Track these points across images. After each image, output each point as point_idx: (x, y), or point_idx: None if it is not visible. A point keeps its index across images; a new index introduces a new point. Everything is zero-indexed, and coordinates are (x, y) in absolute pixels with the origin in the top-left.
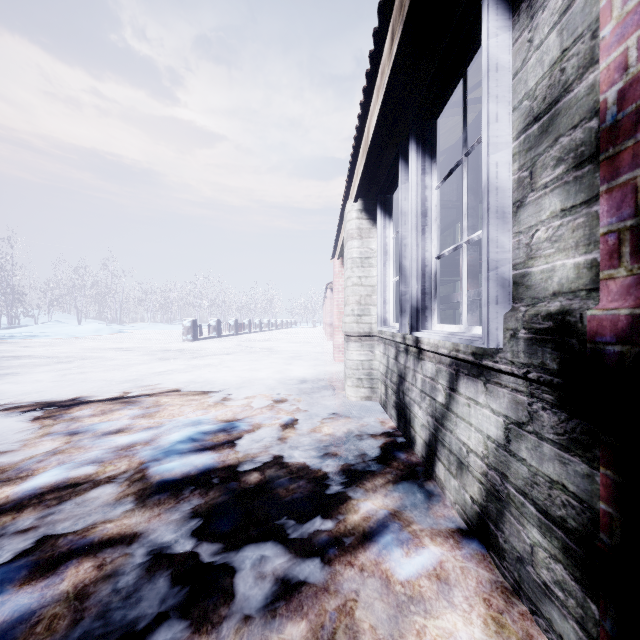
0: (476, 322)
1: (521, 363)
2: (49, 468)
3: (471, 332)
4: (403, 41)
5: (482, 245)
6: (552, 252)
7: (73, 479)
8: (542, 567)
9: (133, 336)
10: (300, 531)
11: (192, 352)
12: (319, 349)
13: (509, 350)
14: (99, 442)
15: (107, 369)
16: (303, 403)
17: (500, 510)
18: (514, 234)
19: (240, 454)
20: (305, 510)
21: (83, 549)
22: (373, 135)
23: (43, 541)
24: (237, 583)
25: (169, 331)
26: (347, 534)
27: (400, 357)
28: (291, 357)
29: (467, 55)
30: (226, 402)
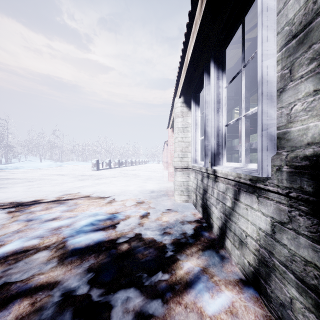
0: (248, 161)
1: (284, 186)
2: (13, 241)
3: (247, 167)
4: (208, 2)
5: (258, 115)
6: (306, 118)
7: (25, 247)
8: (299, 313)
9: (67, 168)
10: (150, 281)
11: (96, 176)
12: (160, 175)
13: (275, 178)
14: (42, 225)
15: (52, 185)
16: (152, 203)
17: (268, 273)
18: (278, 108)
19: (118, 233)
20: (153, 267)
21: (24, 292)
22: (190, 60)
23: (3, 286)
24: (112, 316)
25: (85, 165)
26: (177, 283)
27: (204, 180)
28: (146, 179)
29: (245, 9)
30: (112, 203)
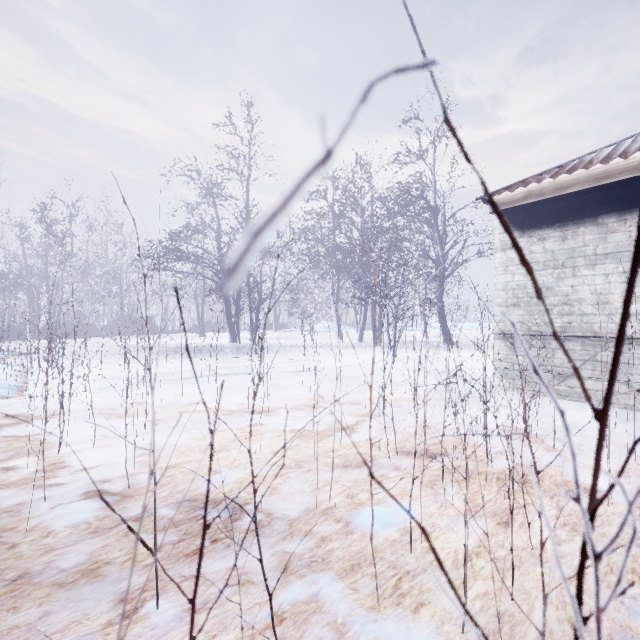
0: None
1: None
2: None
3: None
4: None
5: None
6: None
7: None
8: None
9: None
10: None
11: None
12: None
13: None
14: None
15: None
16: None
17: None
18: None
19: None
20: None
21: None
22: None
23: None
24: None
25: None
26: None
27: None
28: None
29: None
30: None
